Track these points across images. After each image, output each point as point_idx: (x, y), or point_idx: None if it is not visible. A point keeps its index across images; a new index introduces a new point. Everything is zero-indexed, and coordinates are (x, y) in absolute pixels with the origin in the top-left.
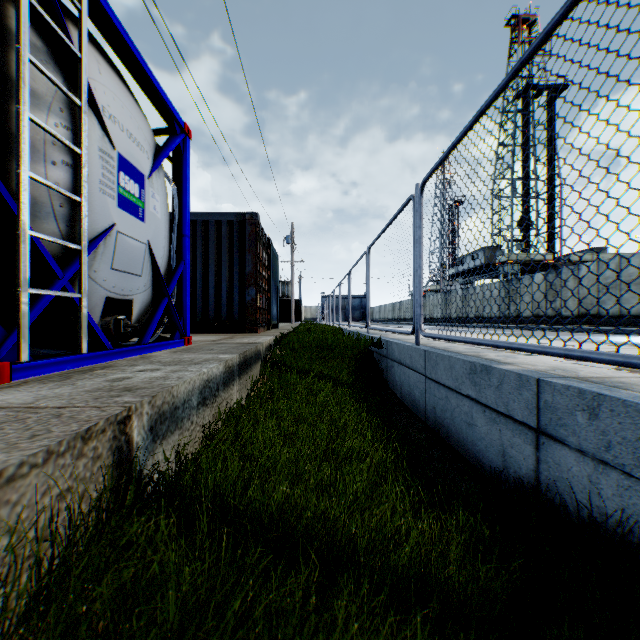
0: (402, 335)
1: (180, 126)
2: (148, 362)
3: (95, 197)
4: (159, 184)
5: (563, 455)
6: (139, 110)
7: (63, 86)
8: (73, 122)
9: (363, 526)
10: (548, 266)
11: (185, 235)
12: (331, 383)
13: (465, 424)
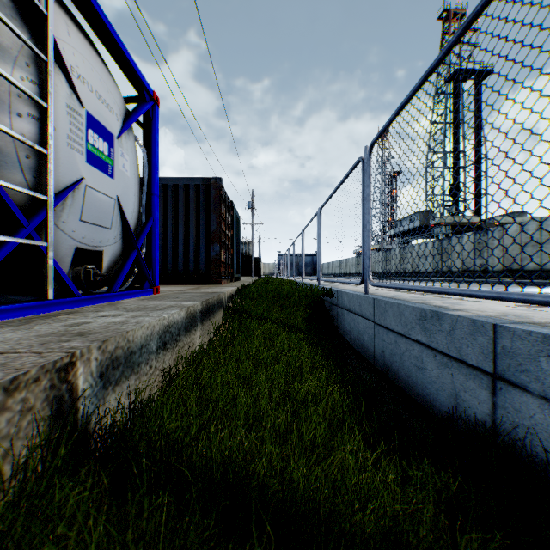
0: (350, 286)
1: (149, 94)
2: (114, 308)
3: (63, 151)
4: (129, 145)
5: (524, 401)
6: (109, 76)
7: (27, 40)
8: (40, 77)
9: (322, 478)
10: (475, 227)
11: (154, 194)
12: (287, 329)
13: (415, 367)
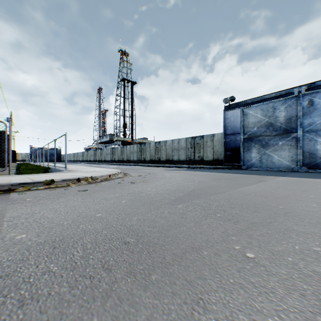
0: None
1: None
2: None
3: None
4: None
5: None
6: None
7: None
8: None
9: None
10: (131, 142)
11: None
12: None
13: None
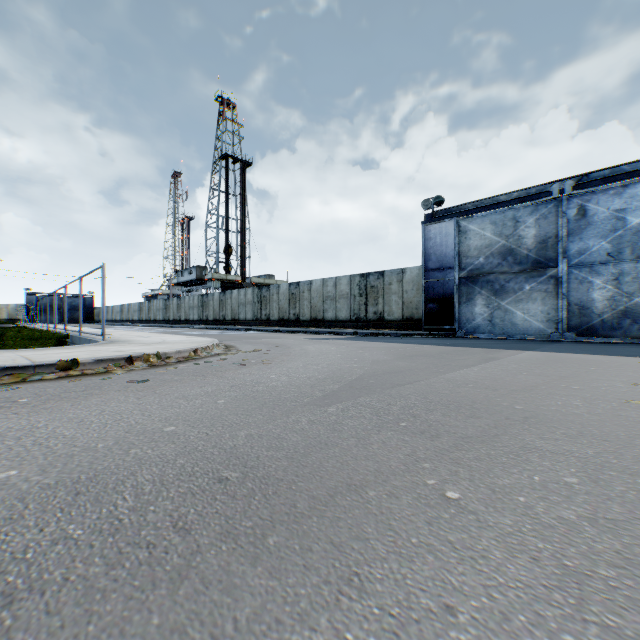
0: None
1: None
2: None
3: None
4: None
5: None
6: None
7: None
8: None
9: None
10: (241, 284)
11: None
12: None
13: None
